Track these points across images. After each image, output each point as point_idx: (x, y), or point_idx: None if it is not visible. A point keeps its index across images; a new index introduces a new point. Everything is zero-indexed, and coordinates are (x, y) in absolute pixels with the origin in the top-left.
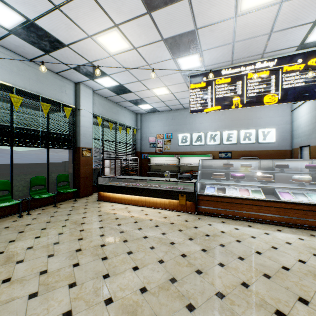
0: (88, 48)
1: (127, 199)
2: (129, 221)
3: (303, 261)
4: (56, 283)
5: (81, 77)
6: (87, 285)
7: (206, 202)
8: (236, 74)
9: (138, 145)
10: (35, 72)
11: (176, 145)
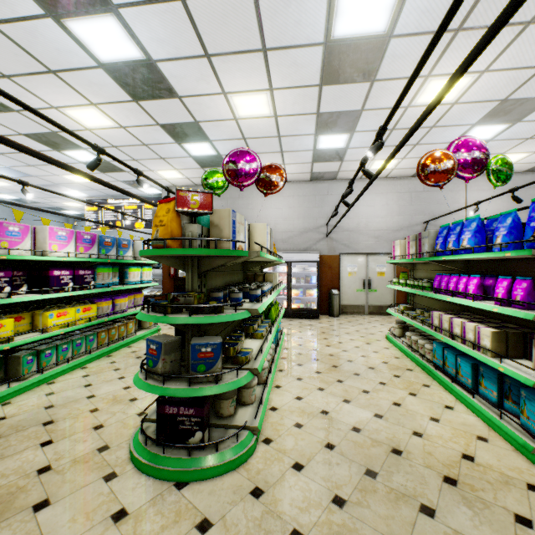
0: None
1: None
2: None
3: None
4: None
5: None
6: None
7: None
8: (118, 205)
9: None
10: None
11: None
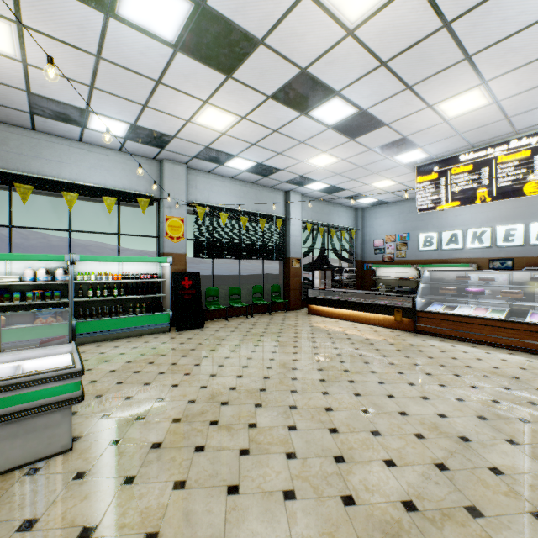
0: (300, 168)
1: (338, 314)
2: (336, 329)
3: (497, 367)
4: (286, 345)
5: (291, 187)
6: (304, 348)
7: (427, 320)
8: (480, 159)
9: (358, 252)
10: (254, 192)
11: (414, 251)
